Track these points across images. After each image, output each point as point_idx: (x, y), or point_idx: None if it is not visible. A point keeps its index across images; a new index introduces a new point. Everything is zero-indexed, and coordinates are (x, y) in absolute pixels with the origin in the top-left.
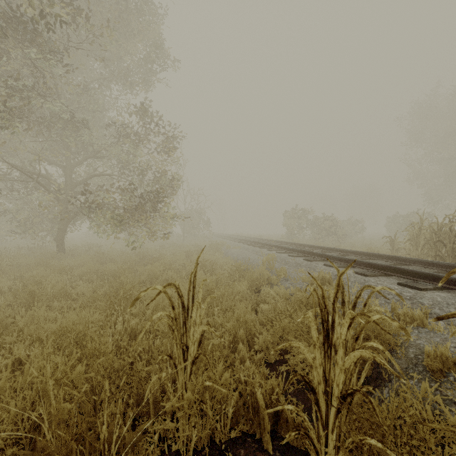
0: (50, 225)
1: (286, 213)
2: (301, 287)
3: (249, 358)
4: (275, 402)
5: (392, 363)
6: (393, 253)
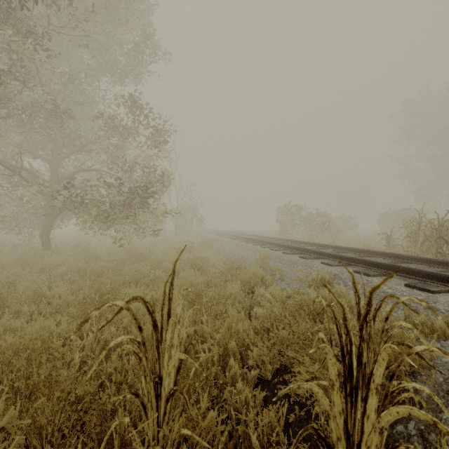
0: (36, 221)
1: (279, 209)
2: (298, 288)
3: (242, 375)
4: (274, 445)
5: (417, 388)
6: (390, 250)
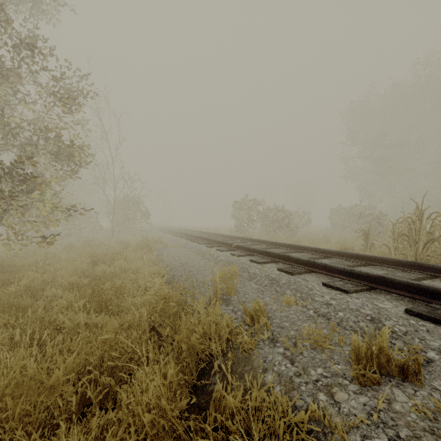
0: None
1: (235, 204)
2: (326, 383)
3: None
4: None
5: None
6: (373, 251)
